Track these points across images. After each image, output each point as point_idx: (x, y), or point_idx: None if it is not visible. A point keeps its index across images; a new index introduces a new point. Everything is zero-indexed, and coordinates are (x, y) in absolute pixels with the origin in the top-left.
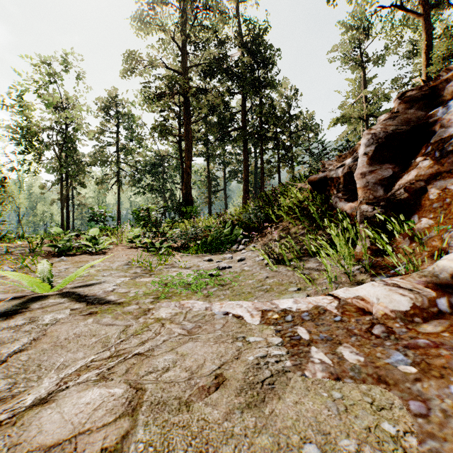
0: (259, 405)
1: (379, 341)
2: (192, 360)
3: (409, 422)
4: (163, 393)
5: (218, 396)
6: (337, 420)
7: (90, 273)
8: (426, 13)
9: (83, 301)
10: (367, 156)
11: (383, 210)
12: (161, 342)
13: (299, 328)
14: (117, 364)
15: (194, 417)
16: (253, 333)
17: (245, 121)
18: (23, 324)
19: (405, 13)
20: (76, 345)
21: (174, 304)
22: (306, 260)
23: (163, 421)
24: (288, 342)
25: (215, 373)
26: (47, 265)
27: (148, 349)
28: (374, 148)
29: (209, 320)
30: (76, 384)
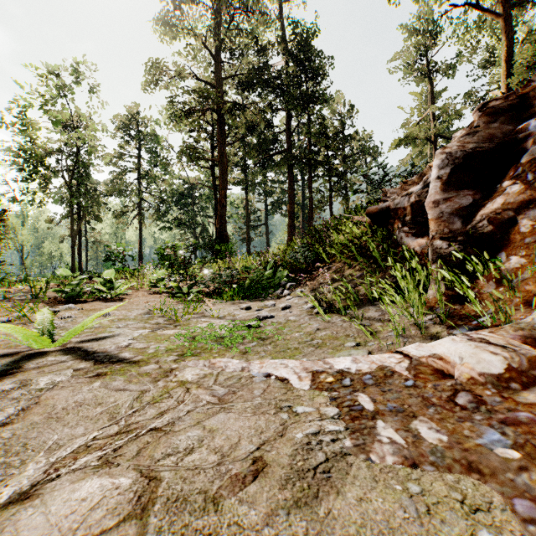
0: (311, 502)
1: (466, 414)
2: (224, 438)
3: (516, 531)
4: (183, 484)
5: (256, 488)
6: (418, 525)
7: (103, 324)
8: (506, 13)
9: (91, 359)
10: (441, 180)
11: (461, 247)
12: (185, 413)
13: (361, 394)
14: (127, 443)
15: (224, 520)
16: (302, 401)
17: (291, 142)
18: (11, 389)
19: (482, 13)
20: (75, 417)
21: (203, 362)
22: (366, 308)
23: (182, 526)
24: (347, 414)
25: (253, 456)
26: (48, 314)
27: (168, 422)
28: (449, 170)
29: (246, 384)
30: (70, 472)
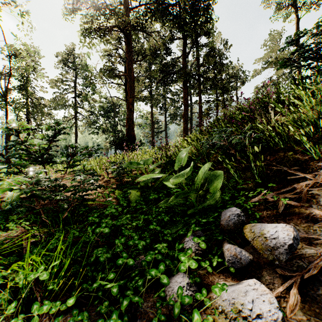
0: None
1: None
2: None
3: None
4: None
5: None
6: None
7: None
8: None
9: None
10: None
11: None
12: None
13: None
14: None
15: None
16: None
17: (185, 64)
18: None
19: None
20: None
21: None
22: None
23: None
24: None
25: None
26: None
27: None
28: None
29: None
30: None
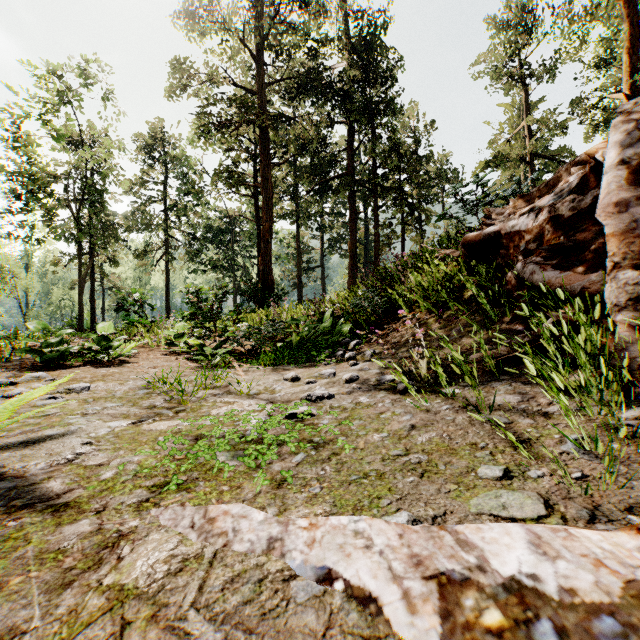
0: None
1: None
2: None
3: None
4: None
5: None
6: None
7: (65, 407)
8: None
9: None
10: (627, 166)
11: None
12: None
13: None
14: None
15: None
16: None
17: (352, 164)
18: None
19: None
20: None
21: (191, 515)
22: (487, 387)
23: None
24: None
25: None
26: None
27: None
28: None
29: (273, 608)
30: None
